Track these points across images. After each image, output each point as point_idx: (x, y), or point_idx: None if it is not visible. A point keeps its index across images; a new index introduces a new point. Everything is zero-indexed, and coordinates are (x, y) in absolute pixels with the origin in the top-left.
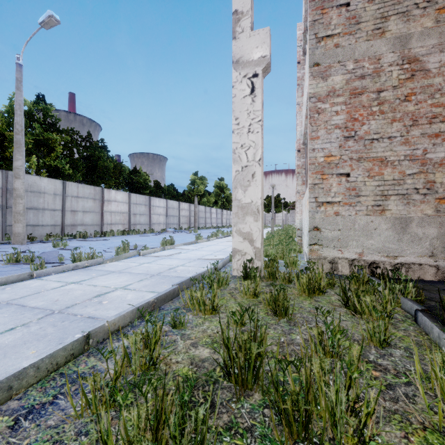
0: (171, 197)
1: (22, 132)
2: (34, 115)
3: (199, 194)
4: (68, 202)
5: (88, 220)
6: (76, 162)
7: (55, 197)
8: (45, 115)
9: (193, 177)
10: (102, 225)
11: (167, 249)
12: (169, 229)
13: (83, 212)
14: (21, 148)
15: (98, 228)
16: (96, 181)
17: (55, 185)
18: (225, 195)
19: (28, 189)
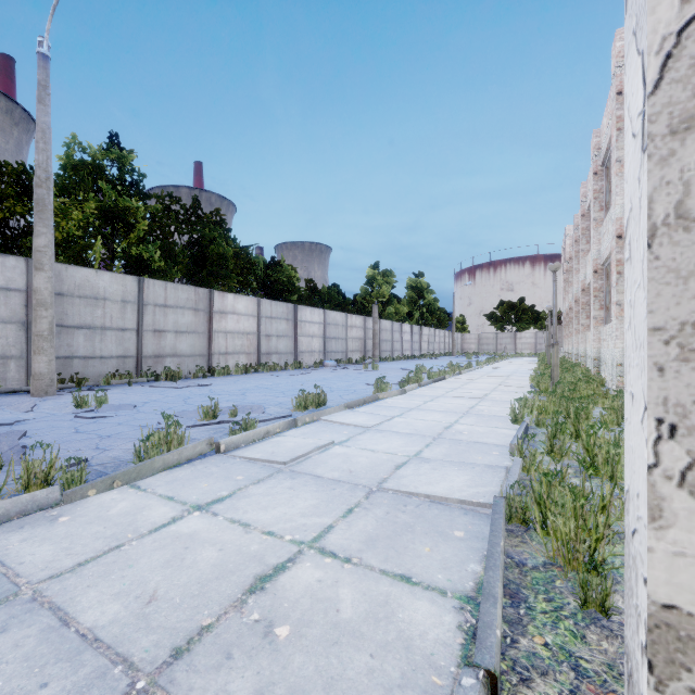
0: (334, 306)
1: (48, 183)
2: (104, 171)
3: (381, 300)
4: (148, 316)
5: (185, 346)
6: (171, 247)
7: (125, 307)
8: (121, 170)
9: (371, 272)
10: (210, 356)
11: (304, 424)
12: (328, 362)
13: (176, 333)
14: (45, 213)
15: (203, 361)
16: (207, 280)
17: (124, 285)
18: (426, 302)
19: (74, 292)
